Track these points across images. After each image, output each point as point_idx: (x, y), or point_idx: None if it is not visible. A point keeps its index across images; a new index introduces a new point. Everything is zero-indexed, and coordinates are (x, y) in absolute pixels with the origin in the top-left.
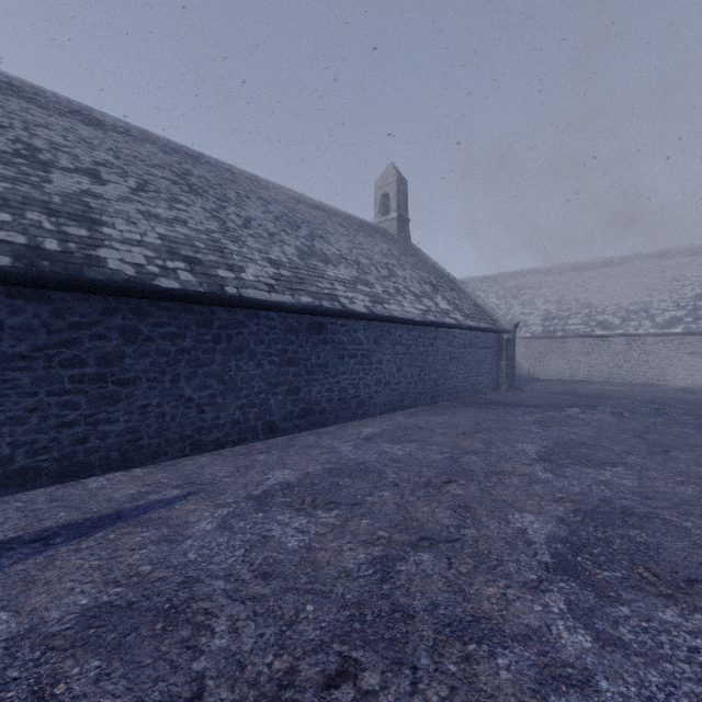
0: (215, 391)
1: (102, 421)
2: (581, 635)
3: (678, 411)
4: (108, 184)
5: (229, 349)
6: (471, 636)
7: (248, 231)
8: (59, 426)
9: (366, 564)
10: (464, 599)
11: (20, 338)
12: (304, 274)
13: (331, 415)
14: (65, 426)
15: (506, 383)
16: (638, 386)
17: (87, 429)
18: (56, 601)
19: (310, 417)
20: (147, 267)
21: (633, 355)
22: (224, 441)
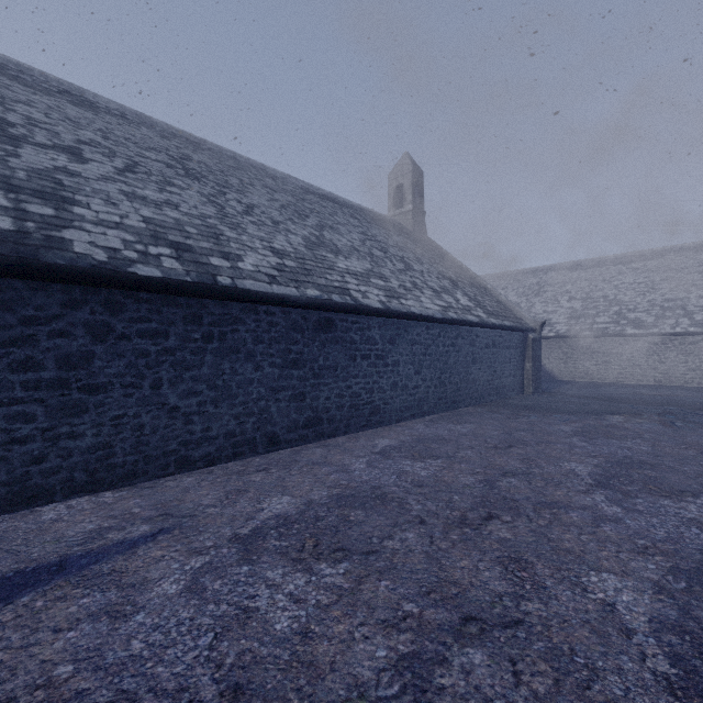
0: (205, 397)
1: (64, 436)
2: None
3: None
4: (89, 163)
5: (223, 349)
6: None
7: (249, 218)
8: (8, 442)
9: (389, 670)
10: None
11: None
12: (311, 265)
13: (342, 423)
14: (16, 442)
15: (532, 386)
16: (678, 390)
17: (44, 446)
18: None
19: (318, 426)
20: (123, 251)
21: (669, 356)
22: (216, 456)
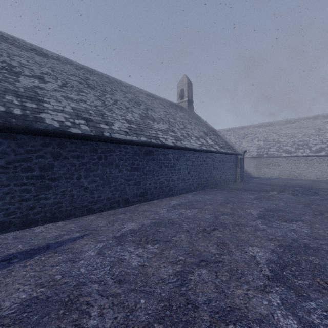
0: (99, 183)
1: (42, 198)
2: (291, 320)
3: (325, 193)
4: (47, 83)
5: (106, 163)
6: (230, 320)
7: (116, 106)
8: (21, 201)
9: (173, 275)
10: (225, 296)
11: (0, 157)
12: (143, 127)
13: (156, 195)
14: (23, 201)
15: (240, 179)
16: (304, 181)
17: (34, 202)
18: (9, 296)
19: (146, 196)
20: (65, 122)
21: (301, 166)
22: (103, 208)
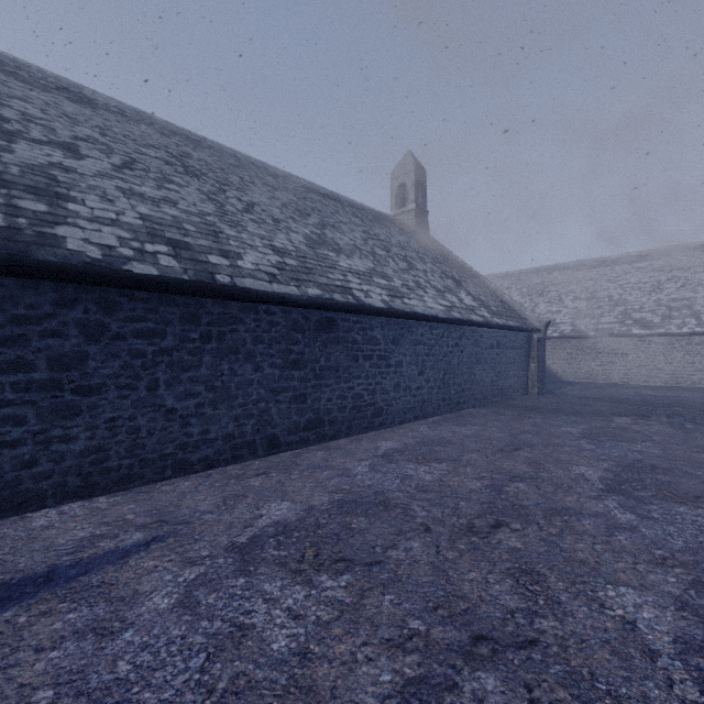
0: (203, 399)
1: (56, 439)
2: None
3: None
4: (85, 159)
5: (221, 349)
6: None
7: (250, 216)
8: None
9: (395, 698)
10: None
11: None
12: (312, 264)
13: (344, 425)
14: (5, 446)
15: (536, 387)
16: (685, 391)
17: (36, 449)
18: None
19: (319, 428)
20: (119, 249)
21: (676, 357)
22: (214, 459)
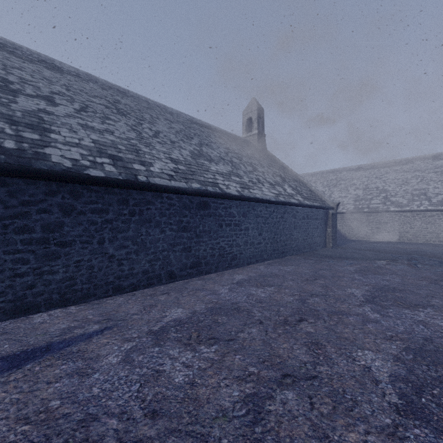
0: (131, 249)
1: (46, 272)
2: None
3: None
4: (59, 106)
5: (141, 220)
6: None
7: (157, 140)
8: (13, 276)
9: (240, 402)
10: None
11: None
12: (195, 169)
13: (213, 265)
14: (17, 276)
15: (331, 243)
16: (421, 245)
17: (34, 278)
18: None
19: (199, 267)
20: (81, 161)
21: (416, 224)
22: (137, 285)
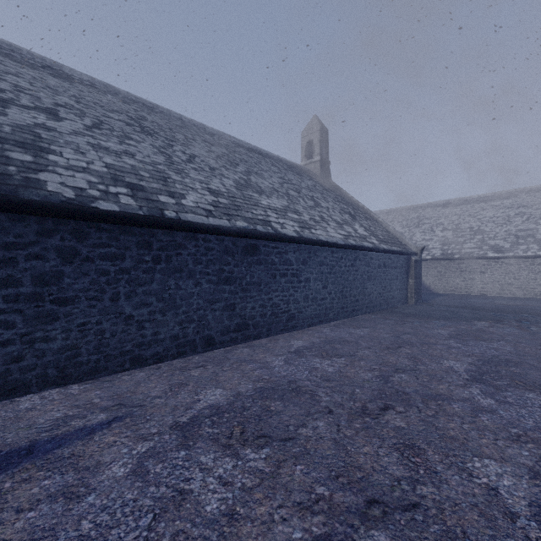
0: (155, 308)
1: (39, 339)
2: None
3: None
4: (63, 121)
5: (169, 269)
6: None
7: (191, 165)
8: None
9: None
10: None
11: None
12: (240, 202)
13: (264, 328)
14: None
15: (414, 298)
16: (529, 301)
17: (22, 347)
18: None
19: (245, 330)
20: (88, 190)
21: (522, 274)
22: (163, 355)
